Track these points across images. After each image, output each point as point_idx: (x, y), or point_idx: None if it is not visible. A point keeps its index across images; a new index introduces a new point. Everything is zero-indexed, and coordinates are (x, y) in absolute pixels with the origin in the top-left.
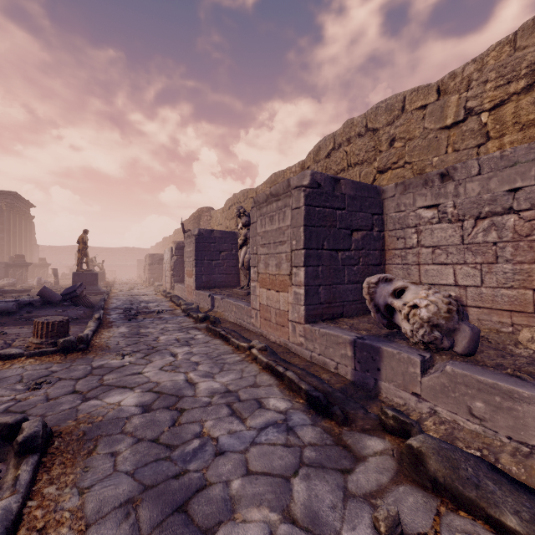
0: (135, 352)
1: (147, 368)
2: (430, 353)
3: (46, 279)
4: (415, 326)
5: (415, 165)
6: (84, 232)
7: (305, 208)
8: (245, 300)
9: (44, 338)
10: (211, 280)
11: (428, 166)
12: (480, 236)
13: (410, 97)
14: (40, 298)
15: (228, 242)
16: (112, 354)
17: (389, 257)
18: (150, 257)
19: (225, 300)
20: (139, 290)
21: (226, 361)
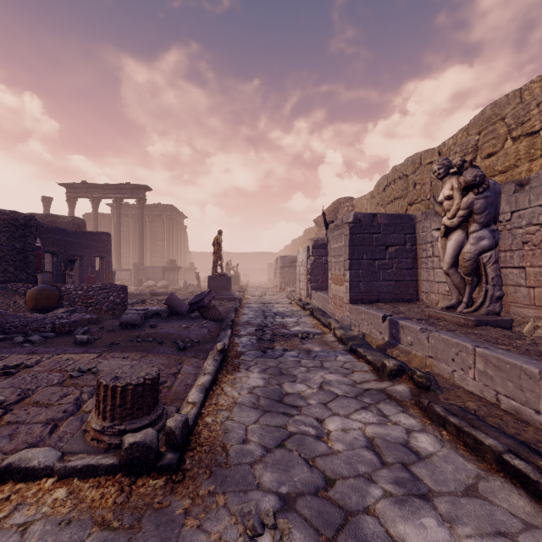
0: (284, 509)
1: None
2: None
3: (194, 281)
4: None
5: None
6: (219, 233)
7: None
8: (509, 347)
9: (108, 418)
10: (372, 290)
11: None
12: None
13: None
14: (167, 308)
15: (399, 232)
16: (228, 510)
17: None
18: (280, 259)
19: (437, 336)
20: (270, 296)
21: None
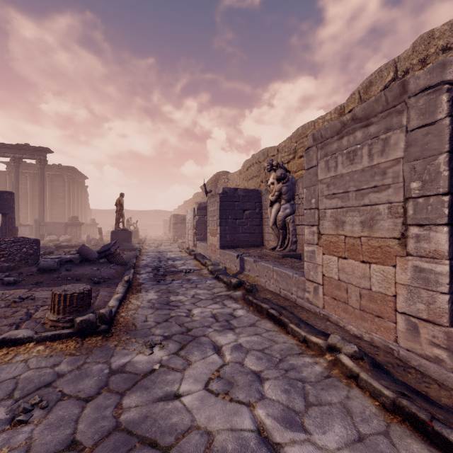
0: (166, 339)
1: (185, 381)
2: None
3: (95, 236)
4: None
5: None
6: (121, 196)
7: (450, 121)
8: (287, 266)
9: (61, 313)
10: (234, 239)
11: None
12: None
13: None
14: (79, 256)
15: (252, 201)
16: (138, 342)
17: None
18: (174, 217)
19: (260, 264)
20: (165, 246)
21: (302, 375)
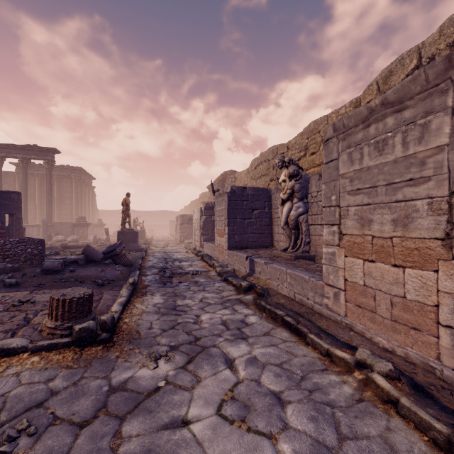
0: (172, 349)
1: (194, 403)
2: None
3: (102, 236)
4: None
5: None
6: (127, 195)
7: None
8: (302, 268)
9: (59, 320)
10: (243, 240)
11: None
12: None
13: None
14: (84, 257)
15: (261, 200)
16: (141, 353)
17: None
18: (180, 217)
19: (271, 266)
20: (172, 247)
21: (329, 397)
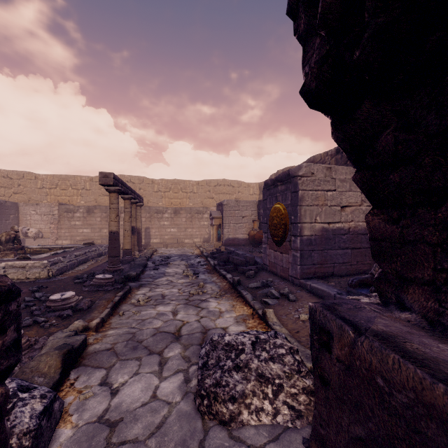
0: None
1: None
2: (35, 238)
3: None
4: (33, 234)
5: (28, 195)
6: None
7: None
8: None
9: None
10: None
11: (32, 197)
12: (45, 219)
13: (26, 175)
14: None
15: None
16: None
17: (21, 222)
18: None
19: None
20: None
21: None
